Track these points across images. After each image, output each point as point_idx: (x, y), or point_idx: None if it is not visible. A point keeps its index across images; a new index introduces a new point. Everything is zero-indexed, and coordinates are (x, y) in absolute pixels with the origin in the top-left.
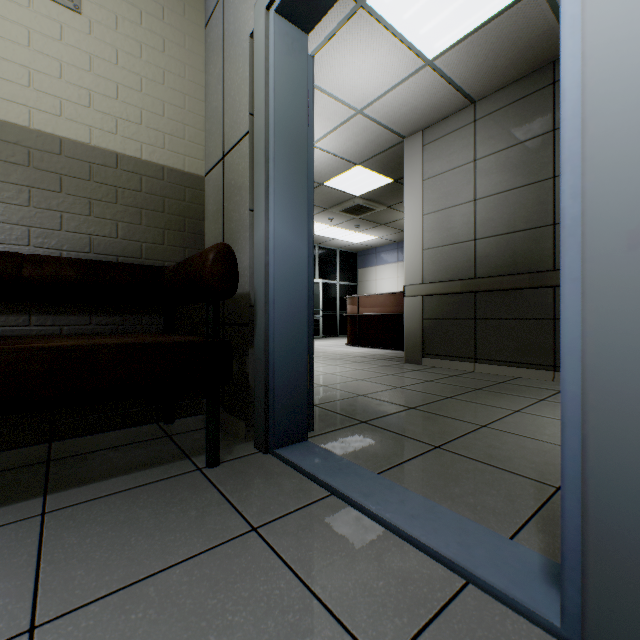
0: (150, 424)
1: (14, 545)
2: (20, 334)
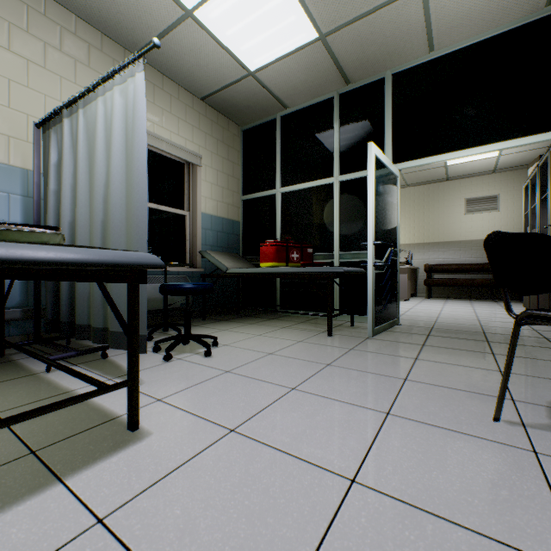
0: (515, 301)
1: (493, 303)
2: (487, 278)
